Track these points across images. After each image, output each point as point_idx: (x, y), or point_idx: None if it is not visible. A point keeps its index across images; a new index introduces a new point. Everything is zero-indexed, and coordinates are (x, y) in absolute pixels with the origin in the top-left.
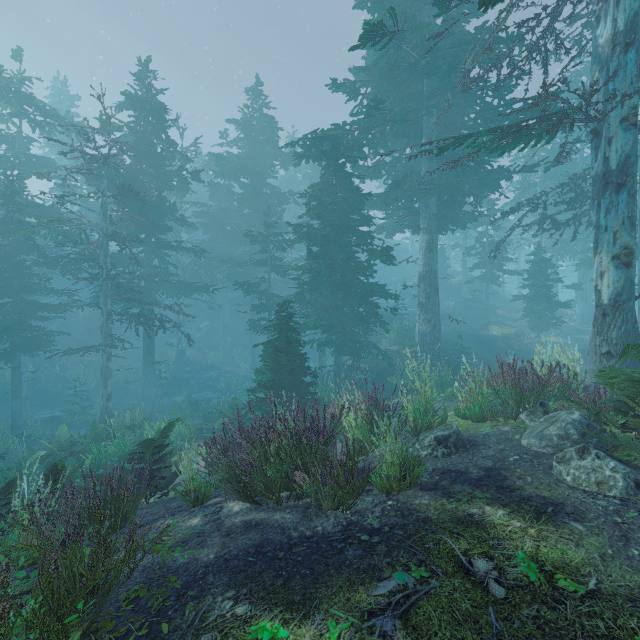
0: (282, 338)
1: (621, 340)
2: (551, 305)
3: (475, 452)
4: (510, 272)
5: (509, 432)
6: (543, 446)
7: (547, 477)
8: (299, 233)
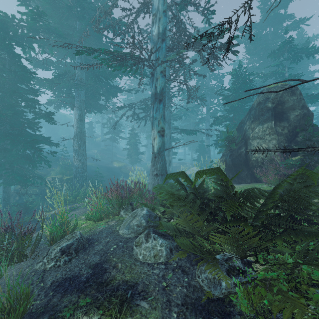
0: None
1: (161, 168)
2: (137, 153)
3: (90, 250)
4: (122, 137)
5: (114, 225)
6: (130, 233)
7: (130, 259)
8: None
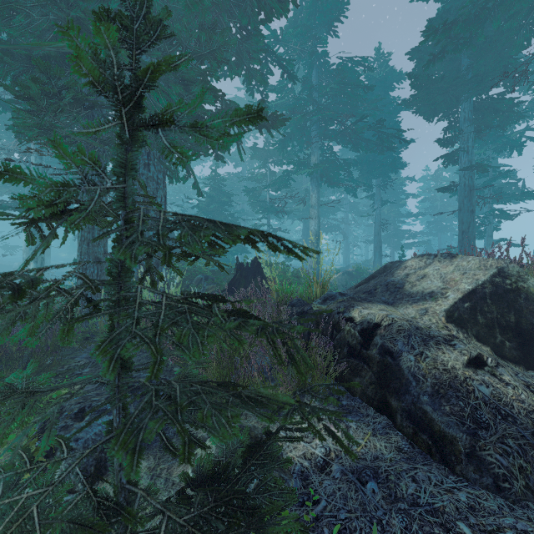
0: None
1: None
2: None
3: None
4: None
5: None
6: None
7: None
8: None
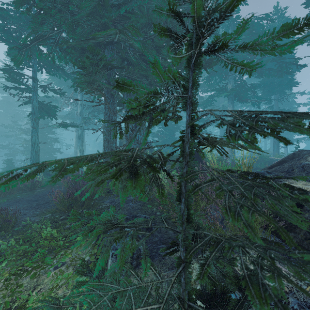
0: (8, 166)
1: None
2: None
3: None
4: None
5: None
6: None
7: None
8: (22, 131)
